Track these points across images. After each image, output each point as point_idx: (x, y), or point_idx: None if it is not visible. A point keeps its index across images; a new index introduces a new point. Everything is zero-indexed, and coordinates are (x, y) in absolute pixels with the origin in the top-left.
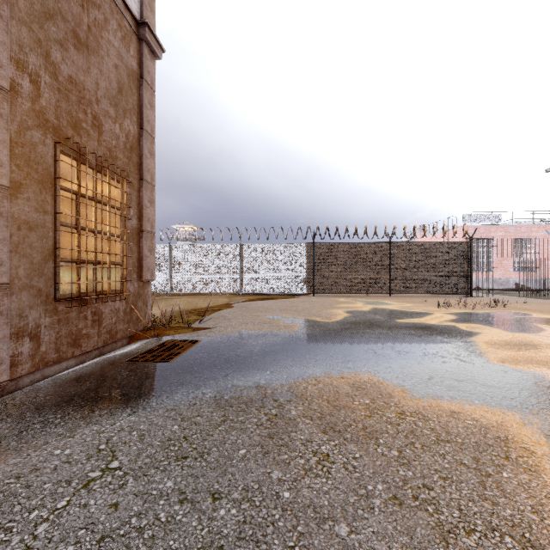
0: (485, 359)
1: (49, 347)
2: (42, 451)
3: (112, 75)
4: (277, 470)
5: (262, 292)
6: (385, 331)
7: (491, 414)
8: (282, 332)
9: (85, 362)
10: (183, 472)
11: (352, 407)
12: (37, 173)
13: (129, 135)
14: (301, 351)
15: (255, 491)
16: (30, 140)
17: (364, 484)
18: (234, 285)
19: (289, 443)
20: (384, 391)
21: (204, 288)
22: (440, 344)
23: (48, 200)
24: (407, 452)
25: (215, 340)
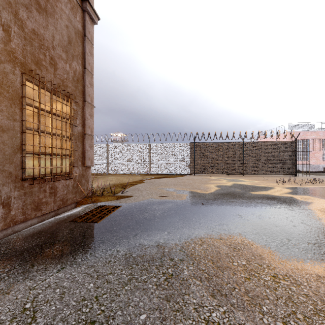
0: (324, 224)
1: (17, 211)
2: None
3: (64, 31)
4: None
5: (162, 173)
6: (245, 200)
7: None
8: (175, 200)
9: (45, 220)
10: None
11: (233, 268)
12: (8, 93)
13: (76, 72)
14: (188, 215)
15: None
16: (3, 70)
17: None
18: (145, 169)
19: (183, 307)
20: (255, 252)
21: (127, 170)
22: (286, 211)
23: (17, 112)
24: (292, 324)
25: (130, 206)
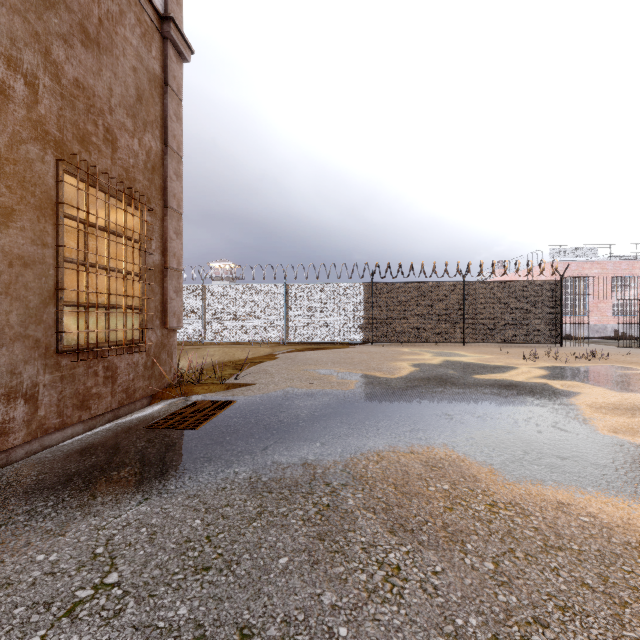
0: (591, 428)
1: (49, 411)
2: (21, 556)
3: (129, 79)
4: (329, 591)
5: (311, 341)
6: (461, 390)
7: (612, 507)
8: (335, 390)
9: (95, 427)
10: (202, 591)
11: (427, 495)
12: (34, 196)
13: (150, 152)
14: (358, 415)
15: (300, 624)
16: (25, 156)
17: (451, 615)
18: (278, 333)
19: (345, 547)
20: (467, 472)
21: (242, 336)
22: (531, 407)
23: (48, 230)
24: (506, 564)
25: (253, 401)
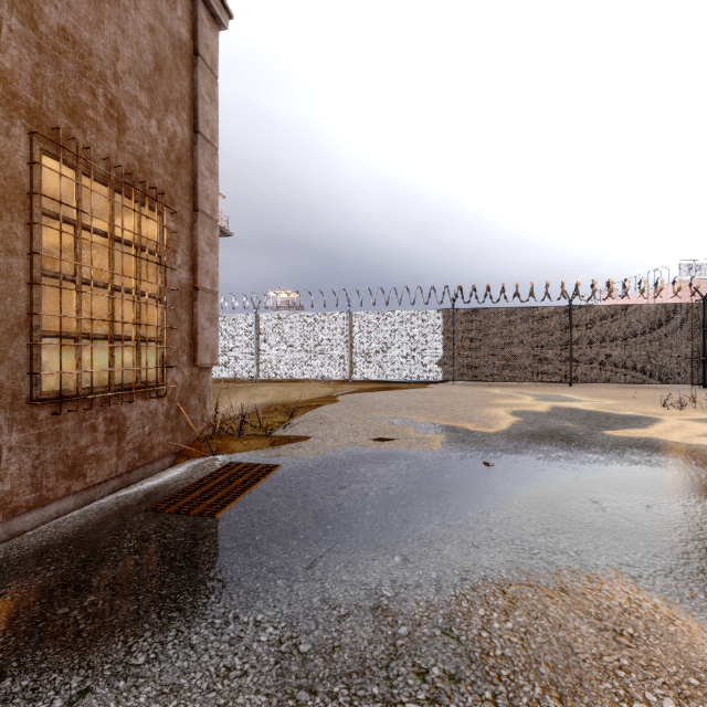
0: None
1: (19, 483)
2: None
3: (143, 41)
4: None
5: (379, 379)
6: (596, 455)
7: None
8: (414, 451)
9: (94, 500)
10: None
11: None
12: None
13: (174, 140)
14: (454, 498)
15: None
16: None
17: None
18: (340, 369)
19: None
20: (694, 656)
21: (300, 372)
22: None
23: (17, 232)
24: None
25: (303, 466)
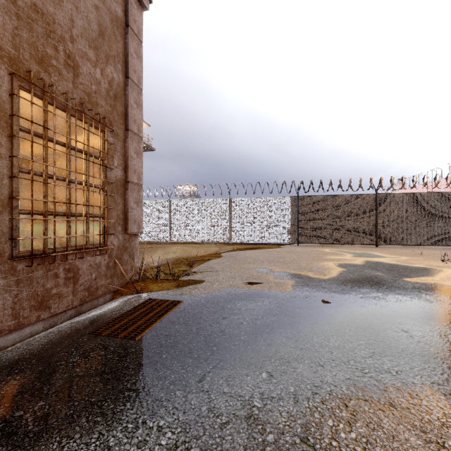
0: None
1: (3, 314)
2: None
3: (91, 15)
4: None
5: (249, 242)
6: (401, 296)
7: None
8: (273, 292)
9: (57, 324)
10: None
11: None
12: None
13: (112, 82)
14: (303, 327)
15: None
16: None
17: None
18: (224, 235)
19: None
20: None
21: (197, 237)
22: None
23: (1, 142)
24: None
25: (198, 302)
